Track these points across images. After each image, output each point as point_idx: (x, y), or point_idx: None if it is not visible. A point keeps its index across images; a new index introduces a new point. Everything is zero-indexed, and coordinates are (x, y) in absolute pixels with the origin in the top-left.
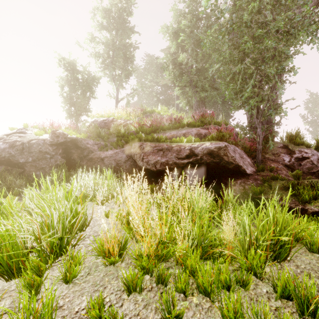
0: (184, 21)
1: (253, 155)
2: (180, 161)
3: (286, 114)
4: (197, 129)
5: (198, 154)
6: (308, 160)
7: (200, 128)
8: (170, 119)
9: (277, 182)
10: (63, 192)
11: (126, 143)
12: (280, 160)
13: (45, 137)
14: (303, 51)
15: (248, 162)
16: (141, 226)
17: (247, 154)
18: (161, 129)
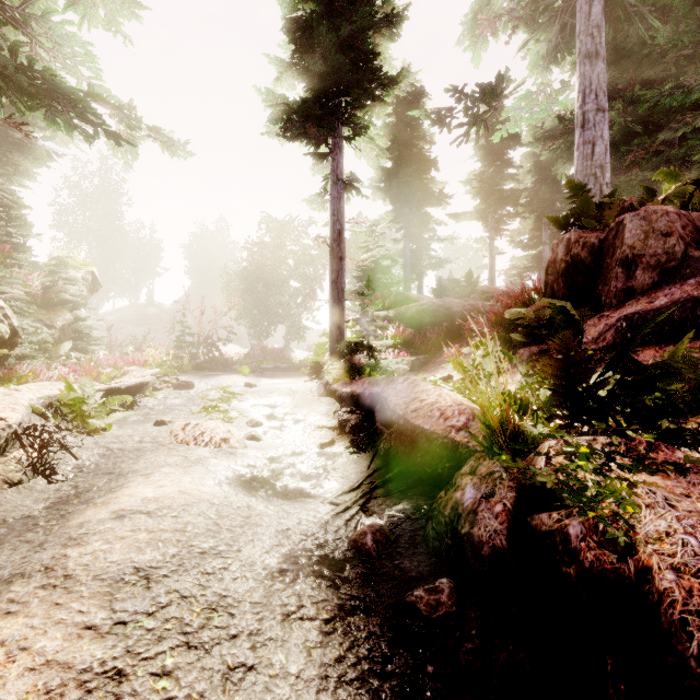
0: None
1: None
2: None
3: None
4: None
5: None
6: None
7: None
8: None
9: None
10: None
11: None
12: None
13: None
14: None
15: None
16: None
17: None
18: None
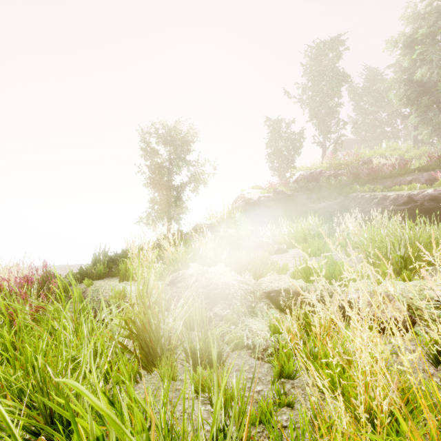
0: (422, 29)
1: None
2: (396, 208)
3: None
4: (429, 174)
5: (417, 201)
6: None
7: (435, 172)
8: (391, 167)
9: None
10: (312, 220)
11: (339, 196)
12: None
13: (268, 195)
14: None
15: None
16: (356, 230)
17: None
18: (381, 177)
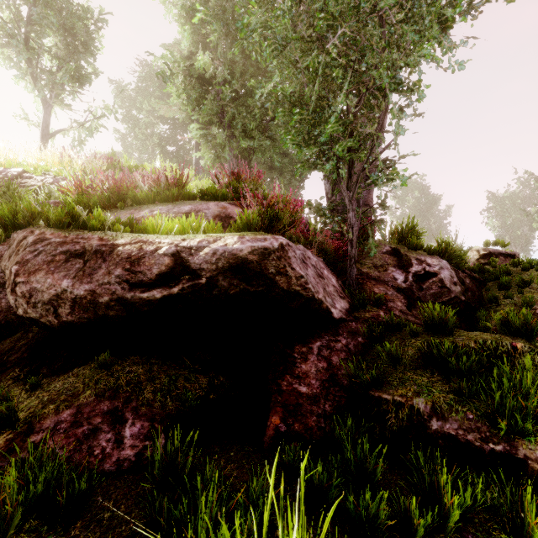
0: None
1: (340, 268)
2: (139, 295)
3: (405, 182)
4: (220, 205)
5: (201, 271)
6: (434, 279)
7: (228, 204)
8: (150, 175)
9: (404, 341)
10: None
11: None
12: (389, 278)
13: None
14: (434, 53)
15: (334, 286)
16: None
17: (329, 266)
18: (133, 200)
